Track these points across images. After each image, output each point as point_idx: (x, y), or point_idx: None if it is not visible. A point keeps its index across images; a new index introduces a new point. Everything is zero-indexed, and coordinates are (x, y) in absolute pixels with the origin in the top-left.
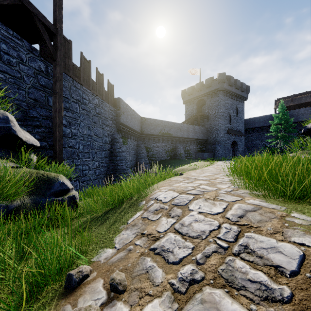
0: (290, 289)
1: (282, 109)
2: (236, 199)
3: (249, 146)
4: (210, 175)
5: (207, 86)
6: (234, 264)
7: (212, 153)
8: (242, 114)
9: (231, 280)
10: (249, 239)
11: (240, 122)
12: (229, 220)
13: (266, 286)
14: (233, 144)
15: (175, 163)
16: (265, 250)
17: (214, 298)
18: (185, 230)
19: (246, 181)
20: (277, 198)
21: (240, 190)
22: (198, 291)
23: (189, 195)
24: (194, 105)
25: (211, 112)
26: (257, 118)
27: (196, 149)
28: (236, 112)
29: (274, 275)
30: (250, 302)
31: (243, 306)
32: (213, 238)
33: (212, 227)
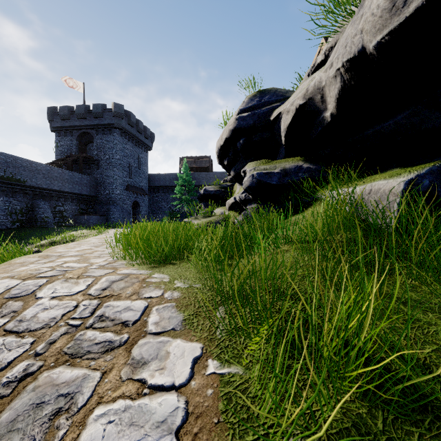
0: (129, 334)
1: (186, 170)
2: (107, 273)
3: (154, 208)
4: (87, 249)
5: (97, 116)
6: (84, 337)
7: (104, 218)
8: (146, 168)
9: (77, 352)
10: (106, 308)
11: (144, 177)
12: (90, 296)
13: (110, 342)
14: (135, 205)
15: (31, 235)
16: (119, 312)
17: (52, 378)
18: (24, 326)
19: (125, 251)
20: (150, 264)
21: (118, 261)
22: (32, 382)
23: (40, 279)
24: (74, 139)
25: (103, 156)
26: (163, 176)
27: (77, 211)
28: (138, 164)
29: (120, 330)
30: (91, 361)
31: (83, 367)
32: (65, 321)
33: (67, 310)
